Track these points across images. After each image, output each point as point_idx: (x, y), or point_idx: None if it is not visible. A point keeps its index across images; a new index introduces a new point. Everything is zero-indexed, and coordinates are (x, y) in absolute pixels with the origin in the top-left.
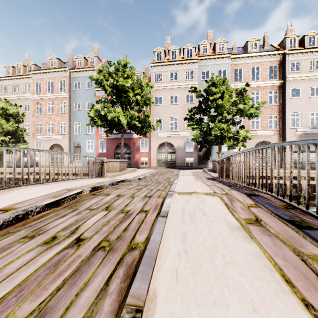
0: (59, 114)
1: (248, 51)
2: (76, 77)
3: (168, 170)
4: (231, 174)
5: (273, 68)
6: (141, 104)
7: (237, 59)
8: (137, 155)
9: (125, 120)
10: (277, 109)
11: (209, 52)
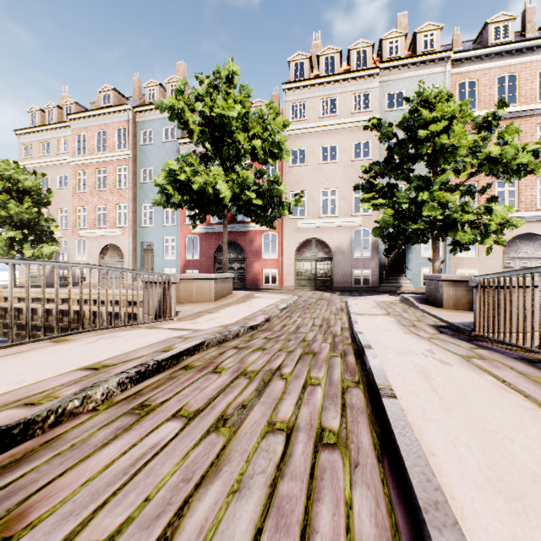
0: (116, 190)
1: (488, 44)
2: (146, 121)
3: (319, 295)
4: None
5: None
6: (263, 155)
7: (464, 63)
8: (257, 264)
9: (229, 192)
10: None
11: (403, 54)
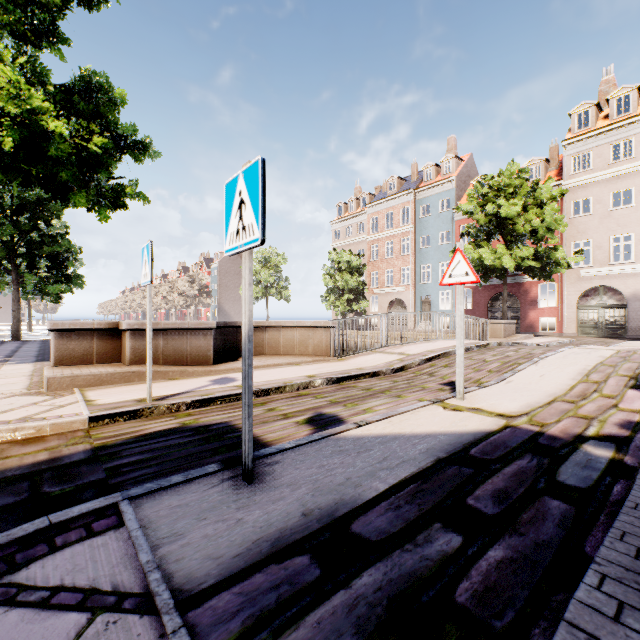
0: (401, 257)
1: None
2: (424, 198)
3: (601, 340)
4: None
5: None
6: (541, 232)
7: None
8: (532, 313)
9: (512, 263)
10: None
11: None
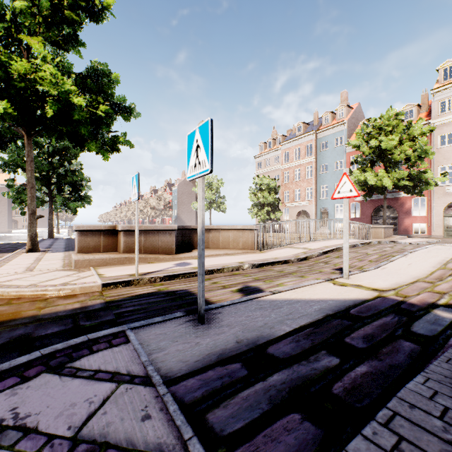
0: (305, 180)
1: None
2: (323, 137)
3: None
4: None
5: None
6: (413, 159)
7: None
8: (407, 220)
9: (390, 183)
10: None
11: None
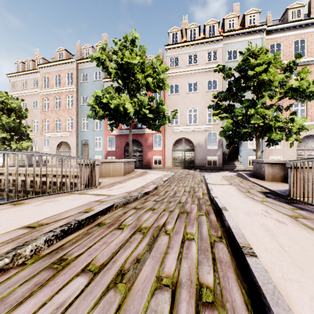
0: (66, 109)
1: (288, 21)
2: (84, 68)
3: (187, 172)
4: None
5: None
6: (153, 87)
7: (274, 32)
8: (150, 153)
9: (133, 109)
10: None
11: (237, 27)
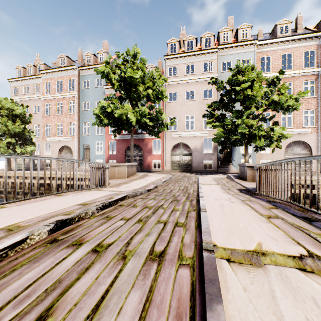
0: (68, 114)
1: (277, 36)
2: (85, 75)
3: (184, 175)
4: (290, 191)
5: (309, 54)
6: (153, 98)
7: (264, 46)
8: (149, 157)
9: (135, 118)
10: (314, 102)
11: (231, 40)
